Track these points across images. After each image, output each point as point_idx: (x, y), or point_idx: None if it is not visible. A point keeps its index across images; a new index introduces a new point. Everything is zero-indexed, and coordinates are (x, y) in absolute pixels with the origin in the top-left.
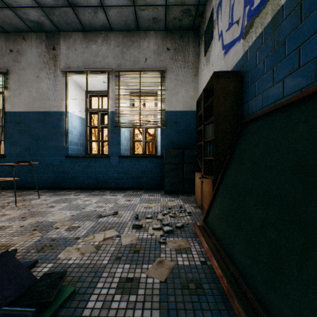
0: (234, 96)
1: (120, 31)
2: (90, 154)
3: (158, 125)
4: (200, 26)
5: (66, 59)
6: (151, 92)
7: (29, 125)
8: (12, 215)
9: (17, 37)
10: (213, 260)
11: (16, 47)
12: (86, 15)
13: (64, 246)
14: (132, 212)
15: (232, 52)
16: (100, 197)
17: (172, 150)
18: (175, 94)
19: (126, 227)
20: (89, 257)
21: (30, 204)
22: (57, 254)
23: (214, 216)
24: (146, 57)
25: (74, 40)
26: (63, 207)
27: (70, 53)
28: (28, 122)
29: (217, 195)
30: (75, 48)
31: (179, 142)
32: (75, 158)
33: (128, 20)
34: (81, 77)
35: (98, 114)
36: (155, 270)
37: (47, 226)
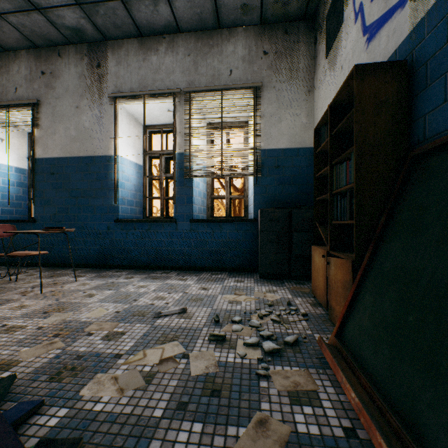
0: (393, 108)
1: (191, 32)
2: (149, 217)
3: (250, 172)
4: (318, 11)
5: (115, 79)
6: (238, 123)
7: (67, 176)
8: (32, 308)
9: (50, 54)
10: (378, 439)
11: (49, 67)
12: (143, 10)
13: (93, 371)
14: (210, 310)
15: (384, 33)
16: (161, 282)
17: (272, 210)
18: (276, 122)
19: (198, 338)
20: (132, 398)
21: (62, 290)
22: (79, 388)
23: (360, 330)
24: (231, 68)
25: (126, 51)
26: (106, 296)
27: (120, 71)
28: (65, 172)
29: (364, 290)
30: (127, 63)
31: (282, 198)
32: (128, 223)
33: (204, 12)
34: (136, 105)
35: (161, 159)
36: (252, 443)
37: (76, 329)
